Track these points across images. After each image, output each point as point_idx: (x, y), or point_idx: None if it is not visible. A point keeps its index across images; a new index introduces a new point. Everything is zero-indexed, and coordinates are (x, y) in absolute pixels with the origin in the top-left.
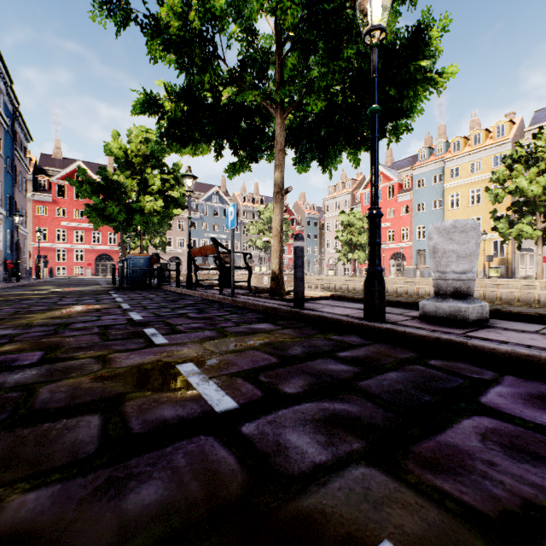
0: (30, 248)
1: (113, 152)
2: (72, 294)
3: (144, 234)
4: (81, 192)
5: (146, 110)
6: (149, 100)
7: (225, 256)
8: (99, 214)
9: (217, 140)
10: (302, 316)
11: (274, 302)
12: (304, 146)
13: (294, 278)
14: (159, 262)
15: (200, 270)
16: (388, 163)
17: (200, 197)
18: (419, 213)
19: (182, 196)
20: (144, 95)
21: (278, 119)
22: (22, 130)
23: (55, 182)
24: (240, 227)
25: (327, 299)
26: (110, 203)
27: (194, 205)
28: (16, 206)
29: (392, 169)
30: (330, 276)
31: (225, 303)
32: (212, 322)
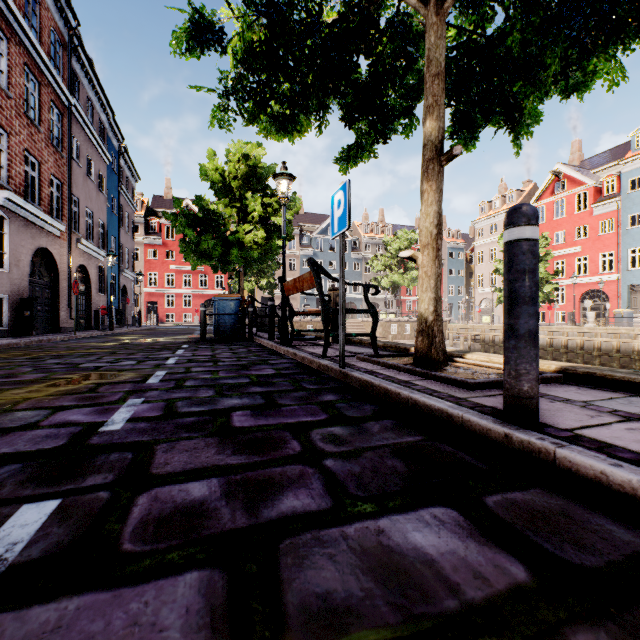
0: (142, 294)
1: (209, 176)
2: (132, 349)
3: (246, 273)
4: (177, 226)
5: (193, 38)
6: (199, 20)
7: (336, 294)
8: (194, 251)
9: (318, 96)
10: (561, 468)
11: (431, 386)
12: (468, 100)
13: (508, 334)
14: (250, 305)
15: (313, 317)
16: (574, 162)
17: (314, 230)
18: (633, 229)
19: (287, 224)
20: (190, 12)
21: (431, 17)
22: (129, 168)
23: (165, 224)
24: (361, 263)
25: (557, 381)
26: (204, 236)
27: (307, 239)
28: (122, 249)
29: (582, 169)
30: (485, 325)
31: (328, 376)
32: (261, 467)
